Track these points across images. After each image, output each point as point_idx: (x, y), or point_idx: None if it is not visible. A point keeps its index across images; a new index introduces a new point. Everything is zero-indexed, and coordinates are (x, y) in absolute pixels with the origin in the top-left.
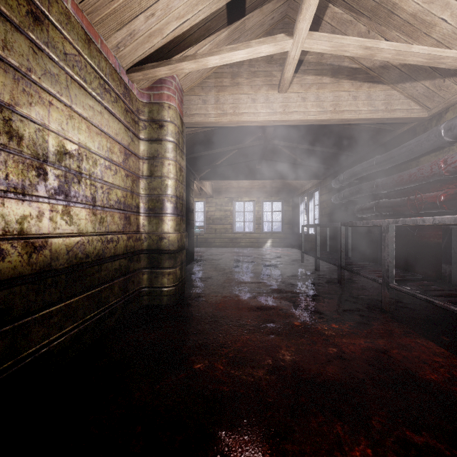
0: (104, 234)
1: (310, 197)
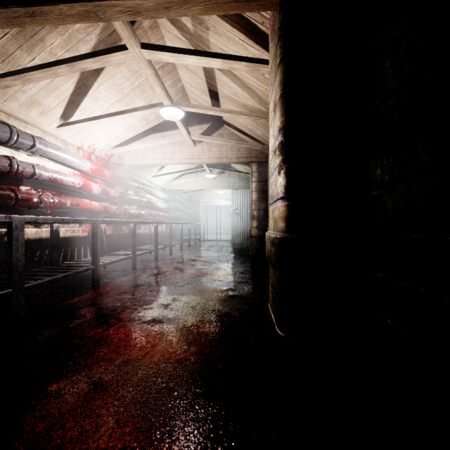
0: None
1: None
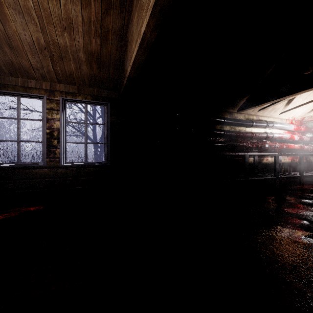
0: None
1: (62, 106)
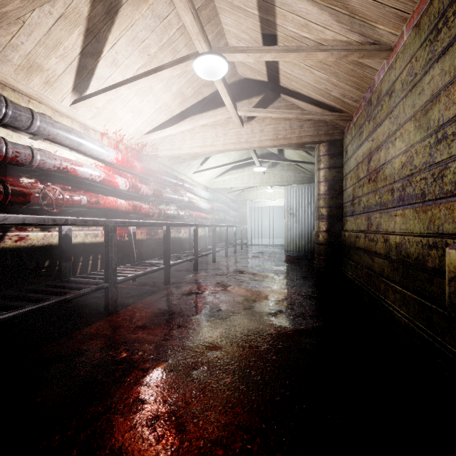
0: (431, 236)
1: None
